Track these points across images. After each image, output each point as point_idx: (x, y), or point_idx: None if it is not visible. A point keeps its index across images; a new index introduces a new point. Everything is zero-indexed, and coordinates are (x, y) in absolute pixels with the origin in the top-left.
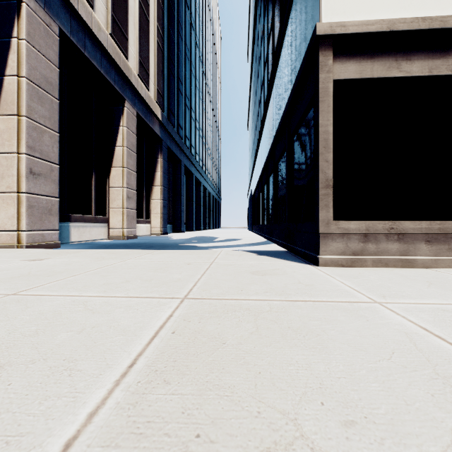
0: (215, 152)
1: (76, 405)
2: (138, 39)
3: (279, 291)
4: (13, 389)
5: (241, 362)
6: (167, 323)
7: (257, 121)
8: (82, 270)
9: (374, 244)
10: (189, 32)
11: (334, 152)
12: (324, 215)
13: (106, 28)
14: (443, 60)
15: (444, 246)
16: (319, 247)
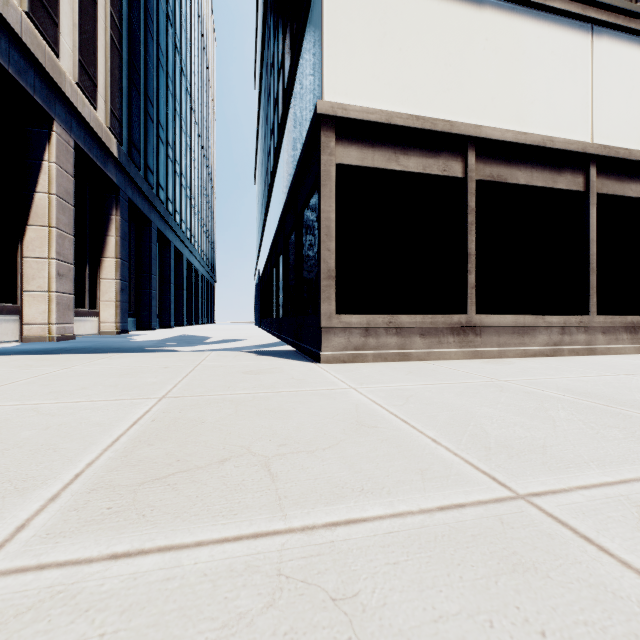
0: (207, 210)
1: (73, 462)
2: (78, 27)
3: (268, 386)
4: (1, 463)
5: (216, 430)
6: (146, 415)
7: (266, 177)
8: (6, 380)
9: (375, 338)
10: (165, 28)
11: (337, 240)
12: (326, 308)
13: (19, 2)
14: (435, 160)
15: (435, 339)
16: (321, 343)
